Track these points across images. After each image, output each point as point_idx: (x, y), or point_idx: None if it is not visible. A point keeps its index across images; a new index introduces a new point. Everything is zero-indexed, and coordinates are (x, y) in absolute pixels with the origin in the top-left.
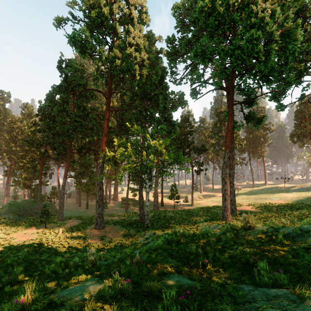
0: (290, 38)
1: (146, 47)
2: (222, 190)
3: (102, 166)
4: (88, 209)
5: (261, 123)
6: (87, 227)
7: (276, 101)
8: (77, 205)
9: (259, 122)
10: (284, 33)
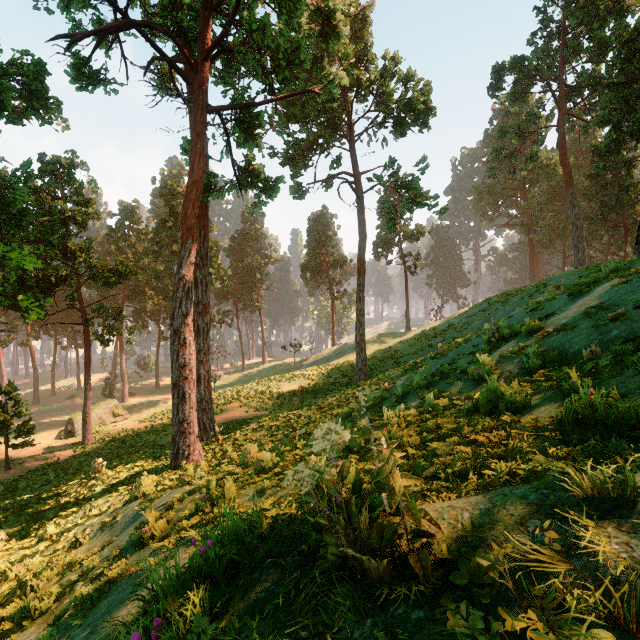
0: None
1: None
2: (174, 370)
3: None
4: None
5: (272, 194)
6: None
7: (294, 168)
8: None
9: (267, 191)
10: None
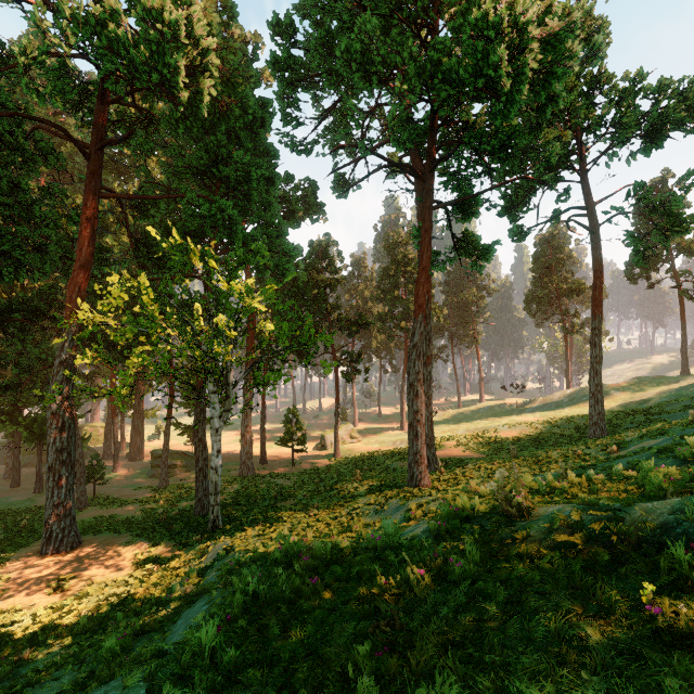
0: (557, 53)
1: (212, 29)
2: (410, 413)
3: (71, 359)
4: (44, 491)
5: (488, 258)
6: (12, 554)
7: (512, 217)
8: (7, 484)
9: (484, 255)
10: (545, 40)
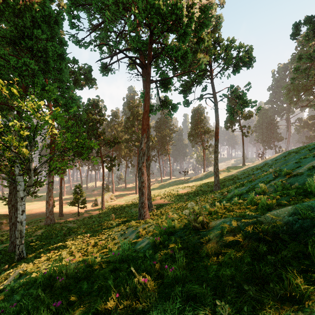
0: (205, 15)
1: None
2: (139, 183)
3: None
4: None
5: (175, 110)
6: None
7: (185, 95)
8: None
9: (173, 109)
10: (200, 7)
